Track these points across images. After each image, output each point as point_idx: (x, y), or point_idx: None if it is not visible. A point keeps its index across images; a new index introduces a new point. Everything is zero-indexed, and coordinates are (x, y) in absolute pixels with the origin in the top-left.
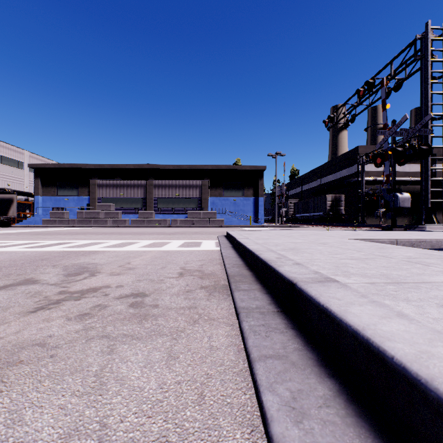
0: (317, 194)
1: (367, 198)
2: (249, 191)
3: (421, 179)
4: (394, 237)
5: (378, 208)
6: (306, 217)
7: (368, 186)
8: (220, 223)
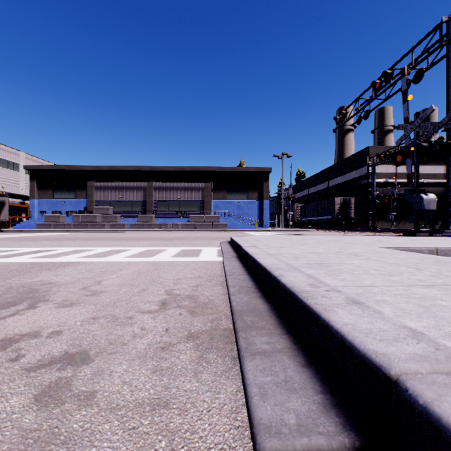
0: (324, 197)
1: (378, 201)
2: (254, 194)
3: (447, 179)
4: (431, 245)
5: (389, 212)
6: (313, 220)
7: (379, 188)
8: (223, 227)
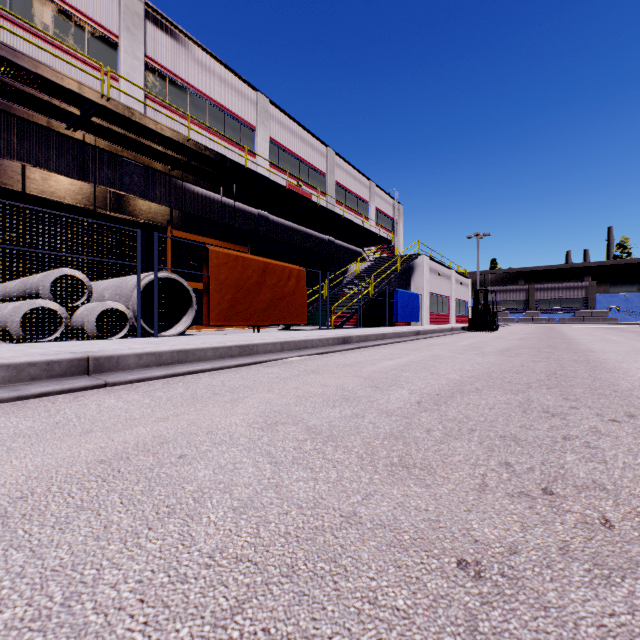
0: None
1: None
2: None
3: None
4: None
5: None
6: None
7: None
8: (612, 321)
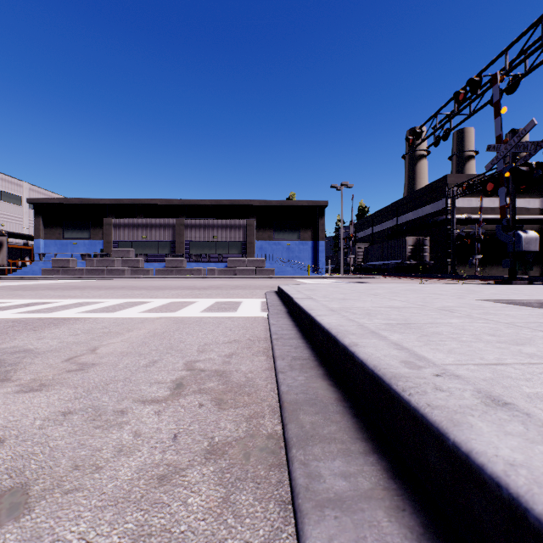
0: (393, 237)
1: (459, 241)
2: (307, 233)
3: None
4: (541, 296)
5: (472, 255)
6: (379, 265)
7: (459, 226)
8: (270, 273)
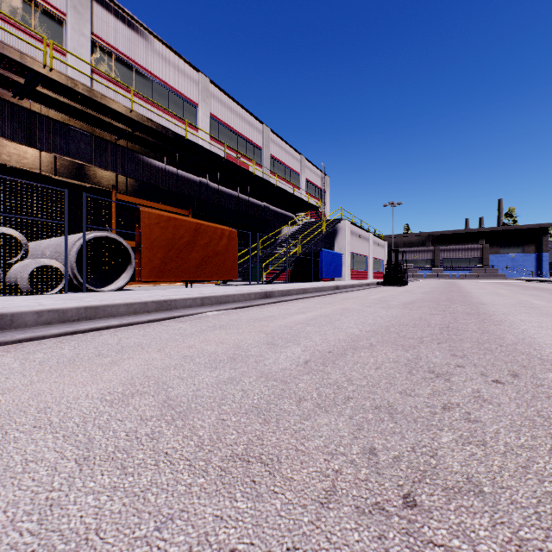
0: None
1: None
2: (530, 247)
3: None
4: None
5: None
6: None
7: None
8: (502, 277)
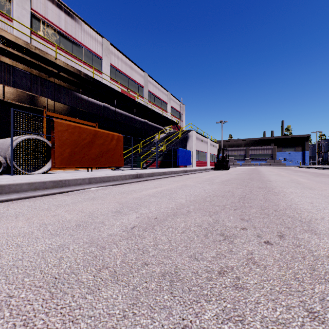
0: None
1: None
2: (299, 148)
3: None
4: None
5: None
6: None
7: None
8: (283, 165)
